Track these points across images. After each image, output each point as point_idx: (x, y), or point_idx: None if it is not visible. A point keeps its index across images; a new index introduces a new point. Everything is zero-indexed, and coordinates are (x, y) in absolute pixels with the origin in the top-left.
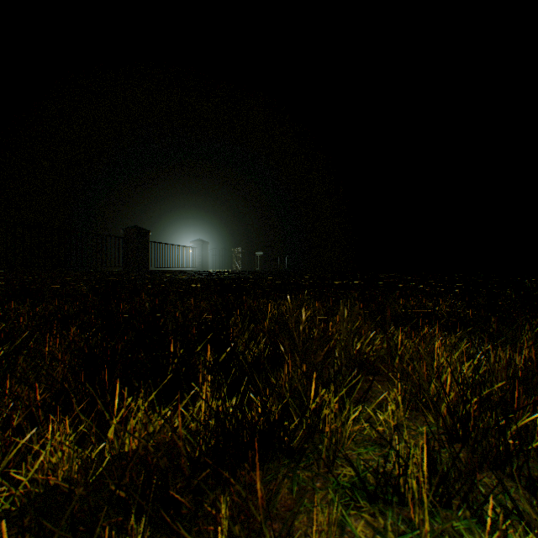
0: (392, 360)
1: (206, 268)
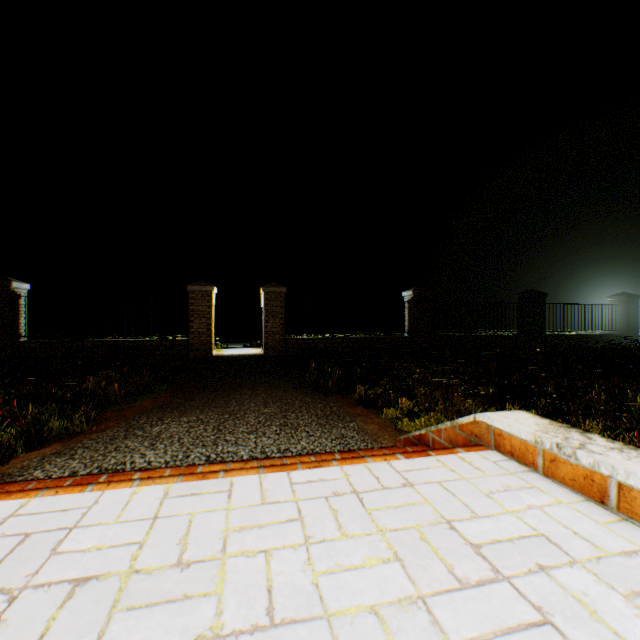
0: None
1: (633, 331)
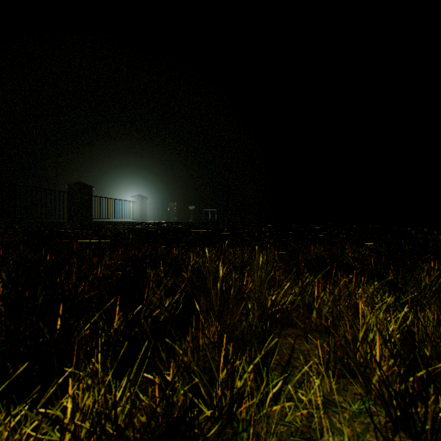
0: (310, 309)
1: (145, 219)
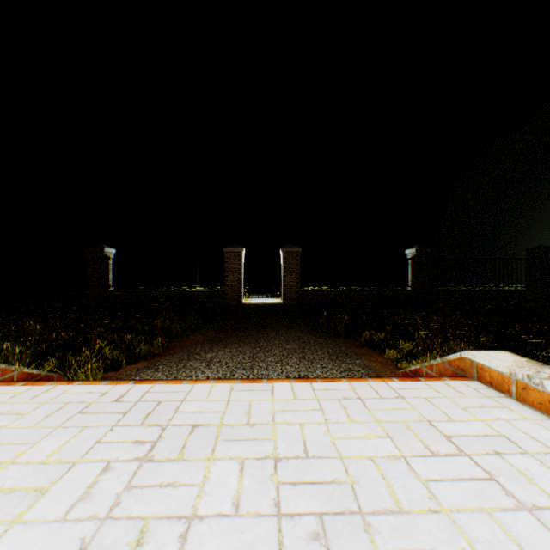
0: None
1: None
